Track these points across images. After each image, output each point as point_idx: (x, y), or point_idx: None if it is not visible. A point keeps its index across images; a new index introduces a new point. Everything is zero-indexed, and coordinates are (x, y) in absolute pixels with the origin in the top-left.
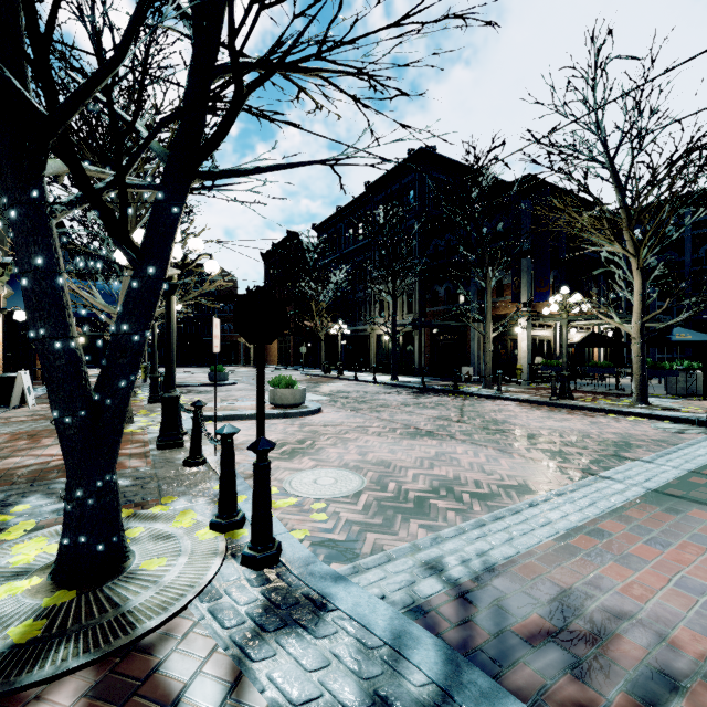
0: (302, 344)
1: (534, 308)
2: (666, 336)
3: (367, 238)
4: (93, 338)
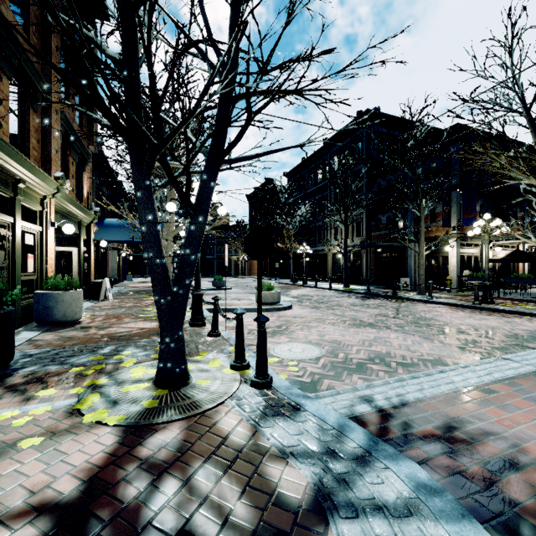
0: (276, 260)
1: (462, 231)
2: None
3: (325, 181)
4: (136, 257)
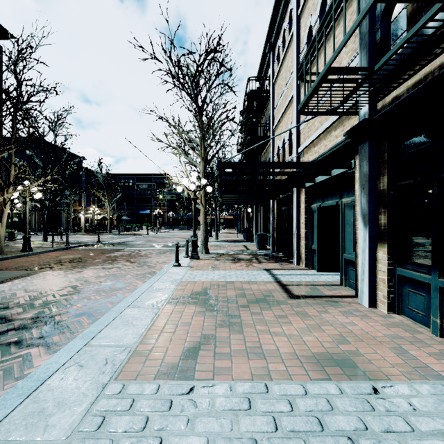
0: None
1: (86, 208)
2: (121, 218)
3: None
4: None
